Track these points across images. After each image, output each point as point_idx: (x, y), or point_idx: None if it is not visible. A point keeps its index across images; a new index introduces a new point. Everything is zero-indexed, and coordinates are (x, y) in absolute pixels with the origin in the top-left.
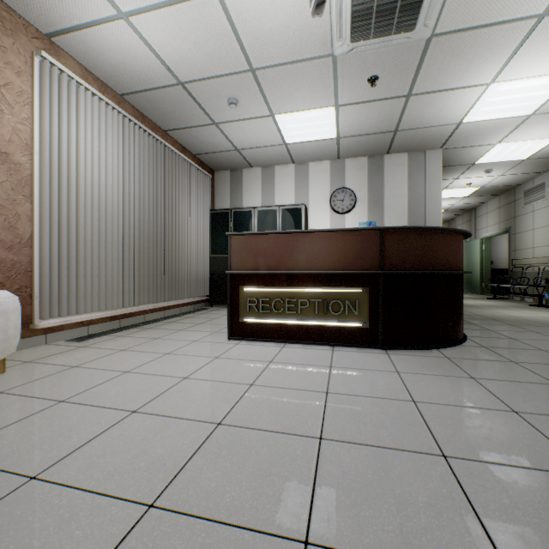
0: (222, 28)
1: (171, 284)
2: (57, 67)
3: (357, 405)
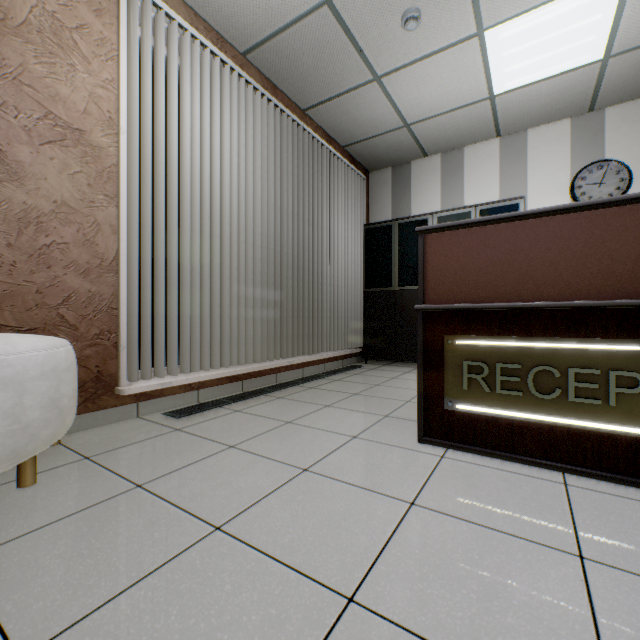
0: None
1: (312, 330)
2: None
3: None
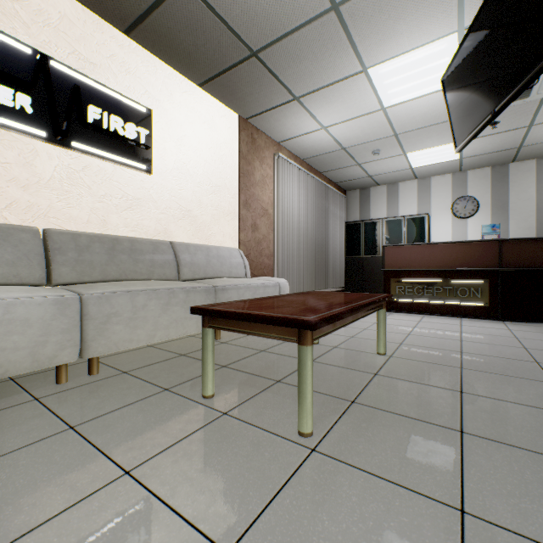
0: (381, 122)
1: (325, 277)
2: (283, 158)
3: (479, 336)
